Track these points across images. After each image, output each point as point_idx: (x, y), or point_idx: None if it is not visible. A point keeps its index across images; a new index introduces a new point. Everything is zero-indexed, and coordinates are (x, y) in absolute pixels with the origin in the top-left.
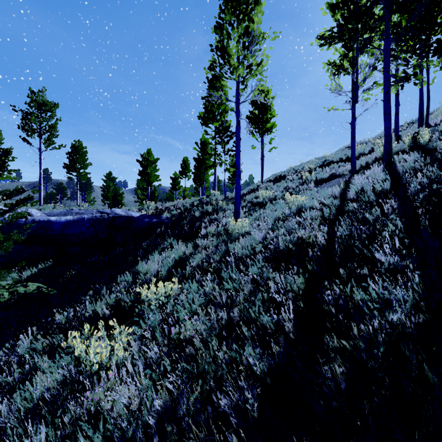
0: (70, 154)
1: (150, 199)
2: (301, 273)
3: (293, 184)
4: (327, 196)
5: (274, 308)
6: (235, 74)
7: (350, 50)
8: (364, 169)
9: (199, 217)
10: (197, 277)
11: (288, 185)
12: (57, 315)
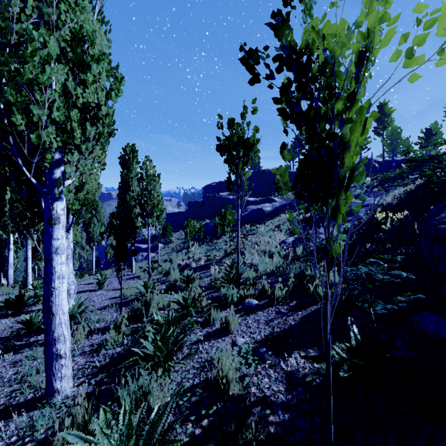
0: None
1: None
2: None
3: None
4: None
5: None
6: None
7: None
8: None
9: None
10: None
11: None
12: None
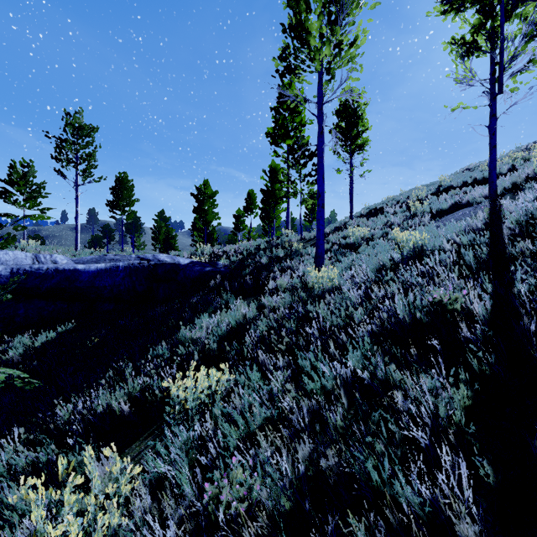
0: (114, 189)
1: (207, 242)
2: (461, 380)
3: (398, 218)
4: (459, 233)
5: (415, 461)
6: (317, 60)
7: (490, 16)
8: (511, 193)
9: (266, 265)
10: (261, 359)
11: (389, 220)
12: (57, 409)
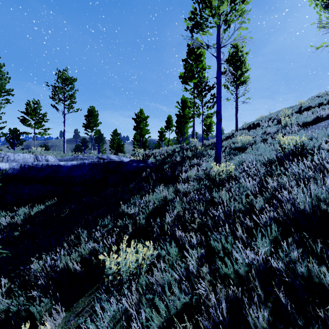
0: (87, 116)
1: (142, 148)
2: None
3: (273, 129)
4: None
5: None
6: (217, 16)
7: None
8: None
9: (180, 162)
10: (178, 235)
11: (266, 130)
12: (32, 265)
